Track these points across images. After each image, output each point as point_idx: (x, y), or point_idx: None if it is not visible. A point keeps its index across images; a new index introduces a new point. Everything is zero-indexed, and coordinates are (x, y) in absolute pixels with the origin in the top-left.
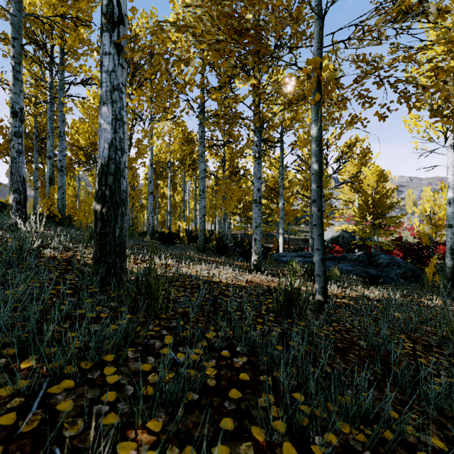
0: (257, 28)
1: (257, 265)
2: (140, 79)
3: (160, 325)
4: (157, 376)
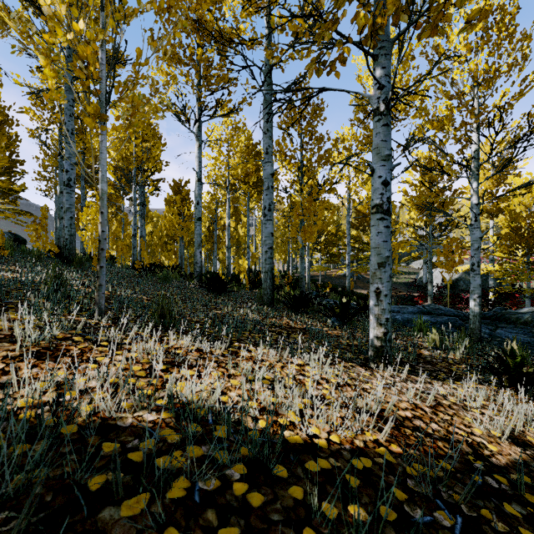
0: None
1: (383, 349)
2: None
3: None
4: None
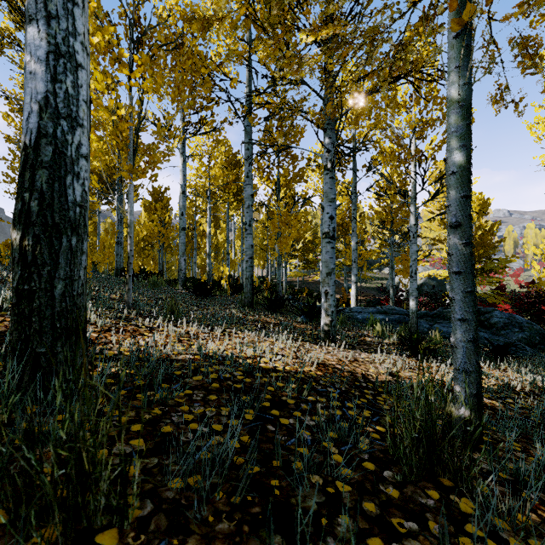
0: None
1: (330, 332)
2: (150, 48)
3: None
4: None
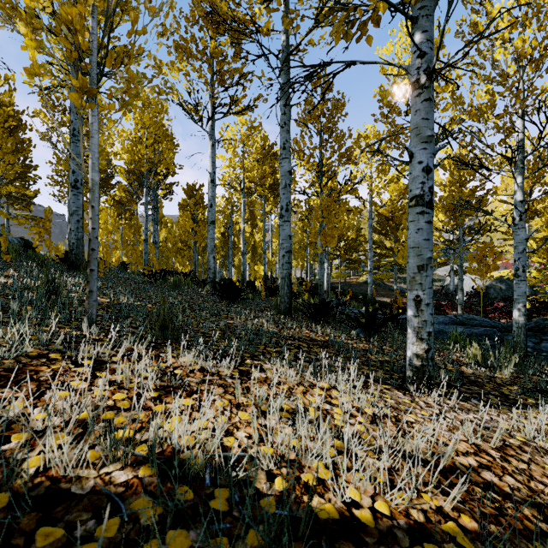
0: None
1: (425, 369)
2: None
3: None
4: None
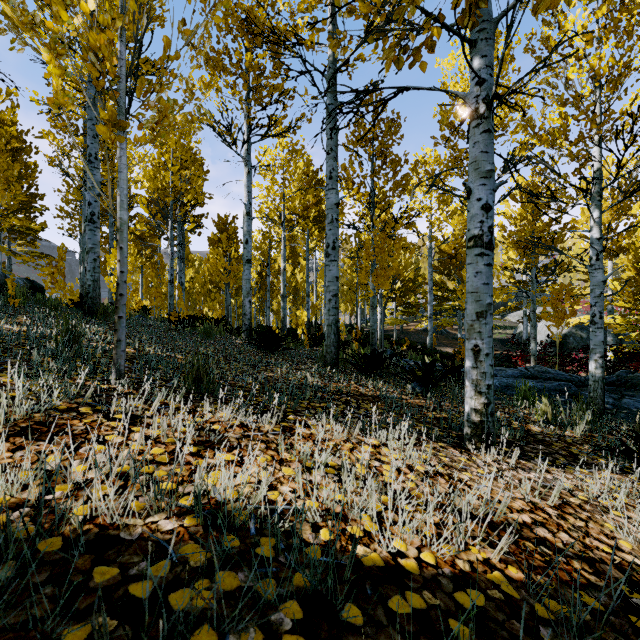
0: None
1: (484, 426)
2: None
3: None
4: None
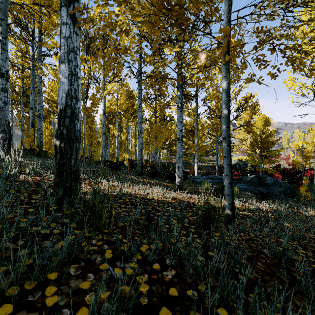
0: (181, 3)
1: (180, 186)
2: (93, 49)
3: (103, 240)
4: (94, 296)
